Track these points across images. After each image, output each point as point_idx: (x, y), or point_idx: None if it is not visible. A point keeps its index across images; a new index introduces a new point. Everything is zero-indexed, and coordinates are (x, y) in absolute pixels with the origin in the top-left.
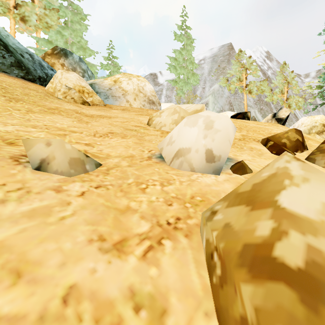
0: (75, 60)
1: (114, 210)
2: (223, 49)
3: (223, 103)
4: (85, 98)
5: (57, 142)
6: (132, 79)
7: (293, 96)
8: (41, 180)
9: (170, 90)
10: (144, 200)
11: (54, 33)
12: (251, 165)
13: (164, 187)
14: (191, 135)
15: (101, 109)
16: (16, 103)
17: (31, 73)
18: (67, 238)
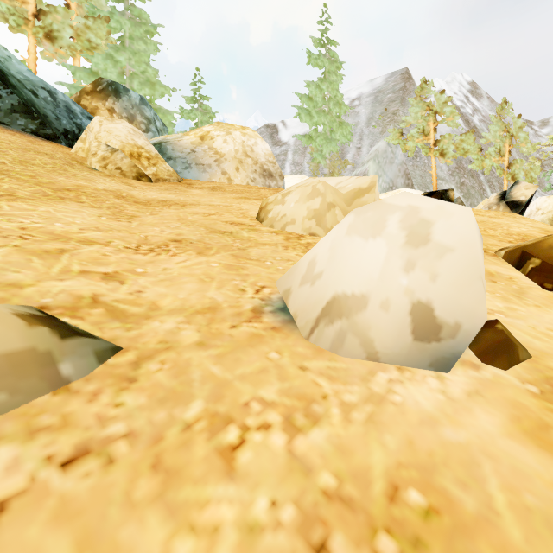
0: (134, 102)
1: None
2: (393, 80)
3: (394, 174)
4: (141, 168)
5: None
6: (232, 133)
7: (521, 159)
8: None
9: (301, 152)
10: (226, 524)
11: (102, 59)
12: (516, 330)
13: (297, 438)
14: (368, 261)
15: (170, 188)
16: None
17: (50, 124)
18: None
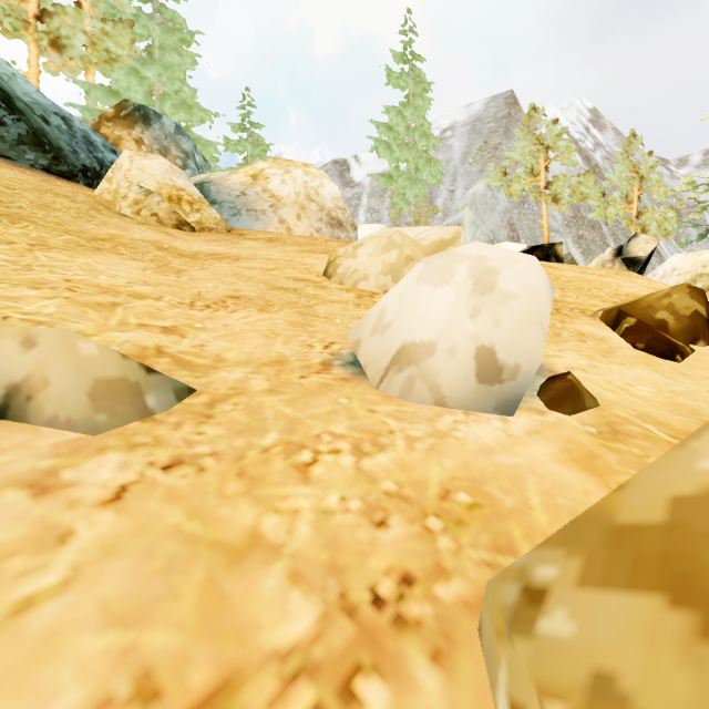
0: (168, 131)
1: (208, 551)
2: (495, 105)
3: (496, 224)
4: (183, 215)
5: (53, 337)
6: (292, 172)
7: (653, 207)
8: (0, 450)
9: (378, 196)
10: (304, 509)
11: (124, 74)
12: (591, 384)
13: (364, 460)
14: (437, 309)
15: (219, 239)
16: (10, 227)
17: (66, 159)
18: (14, 708)
